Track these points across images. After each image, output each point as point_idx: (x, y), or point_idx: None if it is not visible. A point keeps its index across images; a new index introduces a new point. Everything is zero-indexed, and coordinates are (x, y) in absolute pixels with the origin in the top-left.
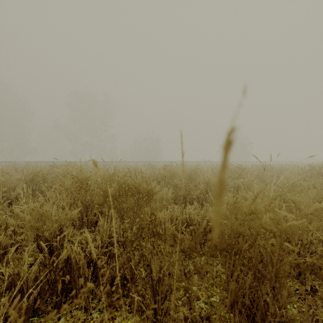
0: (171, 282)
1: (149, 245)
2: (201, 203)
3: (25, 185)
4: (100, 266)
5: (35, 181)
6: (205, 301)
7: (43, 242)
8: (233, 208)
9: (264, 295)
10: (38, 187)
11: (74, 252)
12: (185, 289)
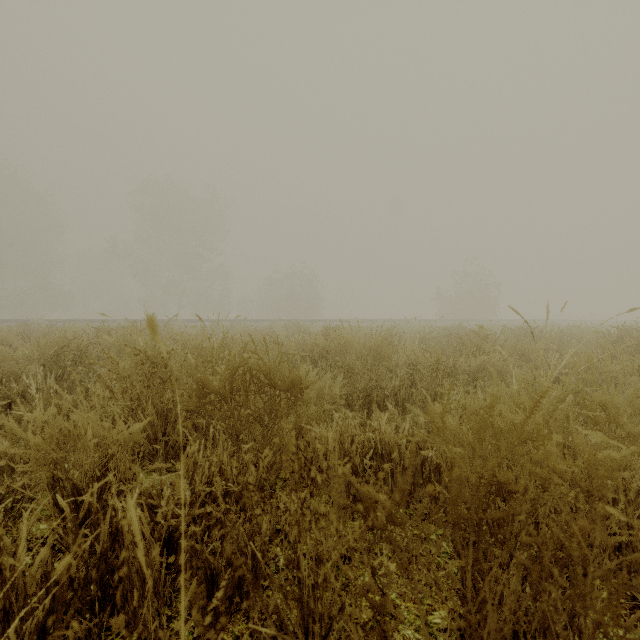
0: (343, 601)
1: (292, 508)
2: (402, 405)
3: (43, 368)
4: (187, 549)
5: (62, 360)
6: (416, 623)
7: (68, 493)
8: (485, 426)
9: (559, 633)
10: (69, 373)
11: (129, 518)
12: (375, 608)
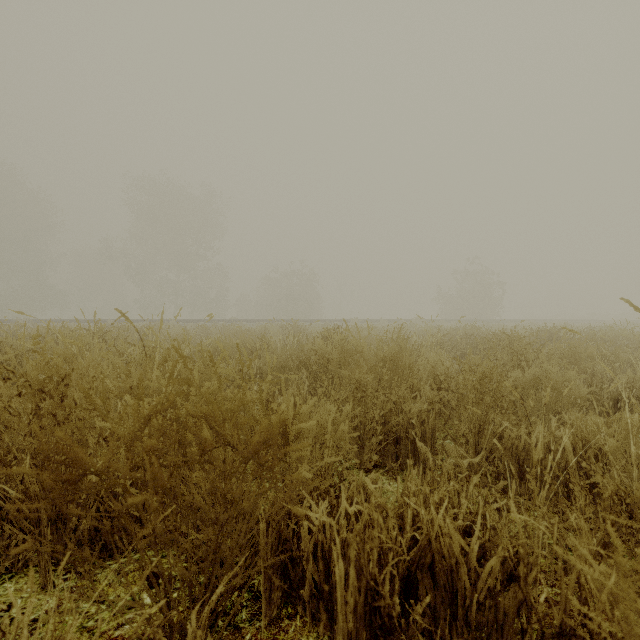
0: None
1: None
2: (432, 438)
3: None
4: None
5: None
6: None
7: None
8: None
9: None
10: None
11: None
12: None
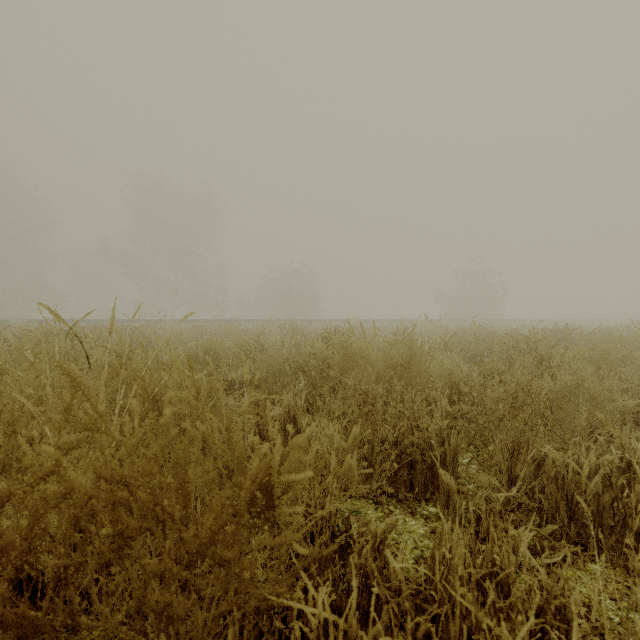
0: None
1: None
2: (454, 461)
3: None
4: None
5: None
6: None
7: None
8: None
9: None
10: None
11: None
12: None
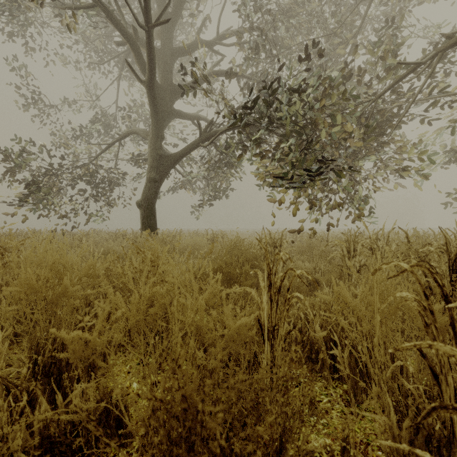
0: None
1: None
2: None
3: None
4: None
5: None
6: None
7: None
8: None
9: None
10: None
11: None
12: None
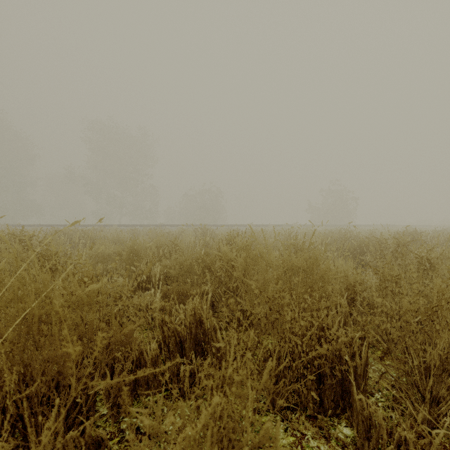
0: None
1: None
2: (365, 373)
3: None
4: None
5: None
6: None
7: None
8: None
9: None
10: None
11: None
12: None
